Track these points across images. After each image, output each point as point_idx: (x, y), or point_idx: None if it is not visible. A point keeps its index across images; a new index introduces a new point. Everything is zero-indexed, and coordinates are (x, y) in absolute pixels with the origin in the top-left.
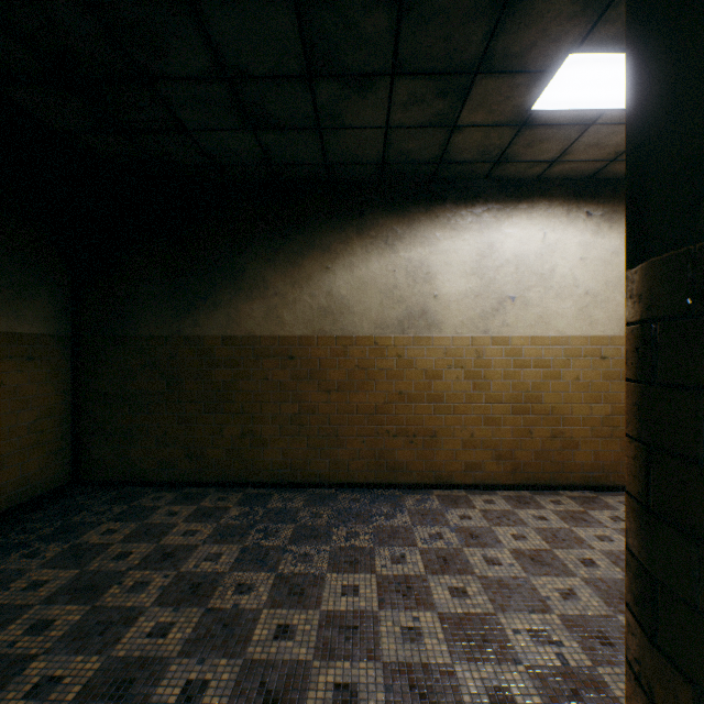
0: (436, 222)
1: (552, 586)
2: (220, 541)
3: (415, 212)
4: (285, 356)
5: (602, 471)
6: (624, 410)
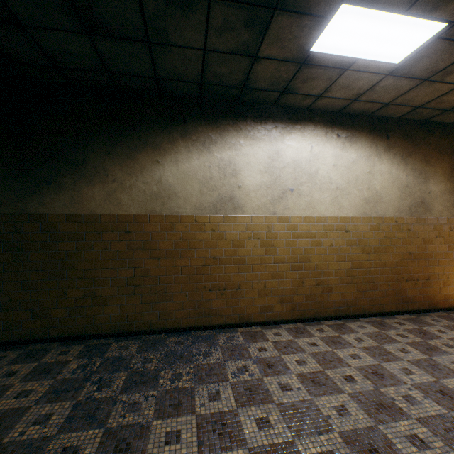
0: (240, 133)
1: (330, 405)
2: (53, 399)
3: (225, 124)
4: (122, 231)
5: (346, 306)
6: (358, 265)
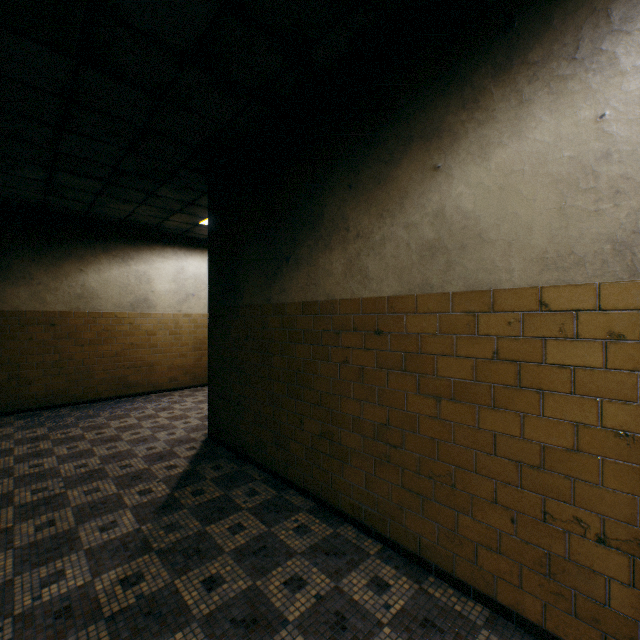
0: (154, 252)
1: (206, 405)
2: (28, 429)
3: (141, 245)
4: (49, 324)
5: None
6: None
